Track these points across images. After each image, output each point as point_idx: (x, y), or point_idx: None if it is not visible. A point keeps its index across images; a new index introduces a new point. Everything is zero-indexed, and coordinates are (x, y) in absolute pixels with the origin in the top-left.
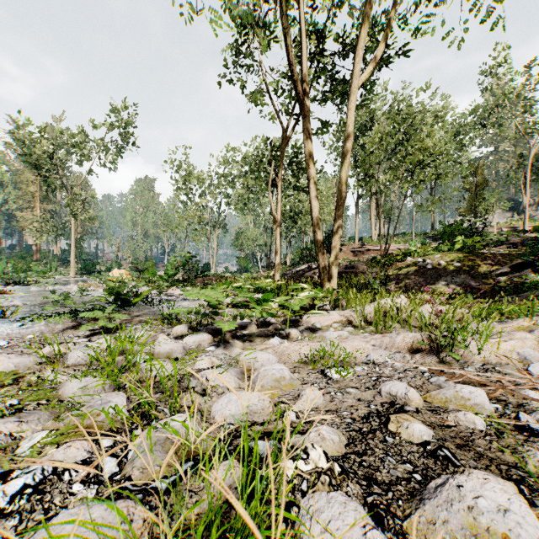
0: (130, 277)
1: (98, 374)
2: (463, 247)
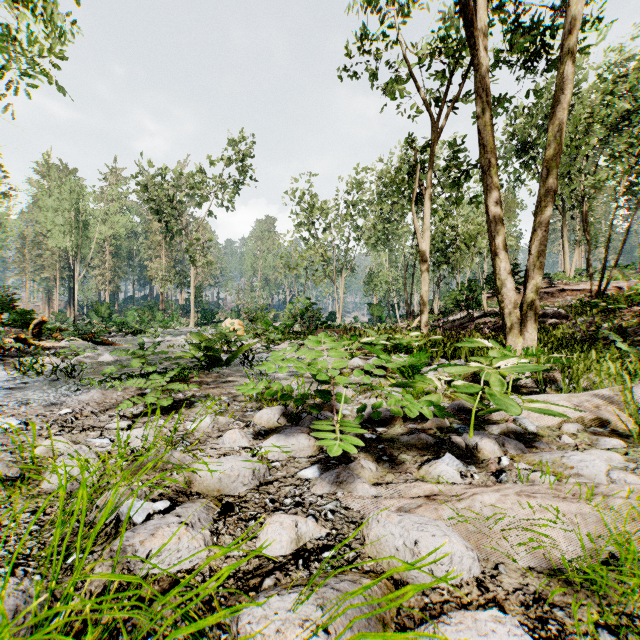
0: (242, 328)
1: None
2: None
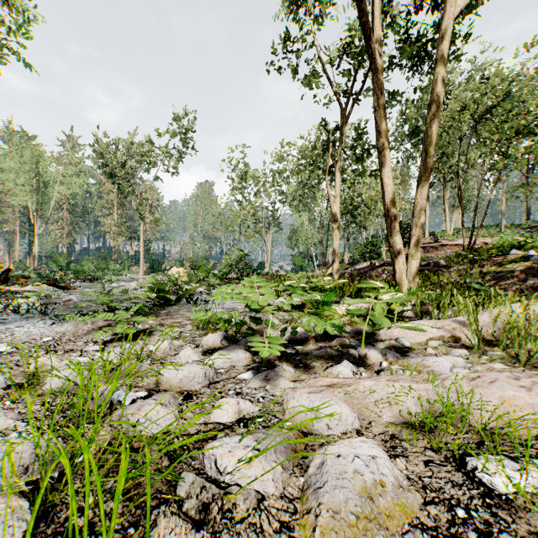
0: (186, 275)
1: None
2: None
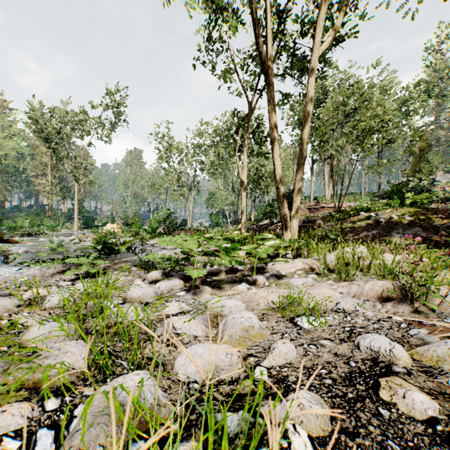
0: (120, 230)
1: (58, 321)
2: (412, 203)
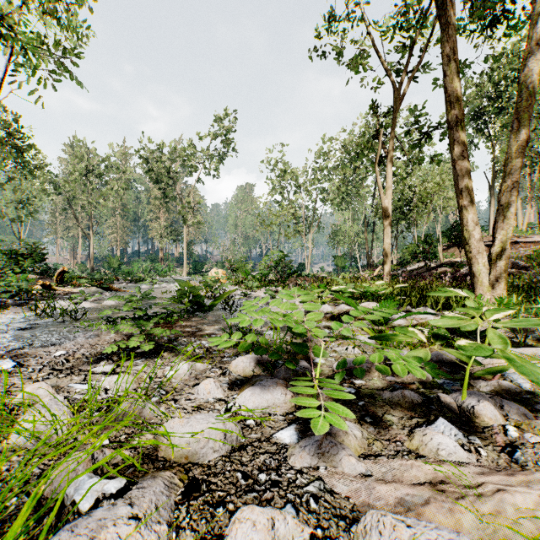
0: (225, 276)
1: None
2: None
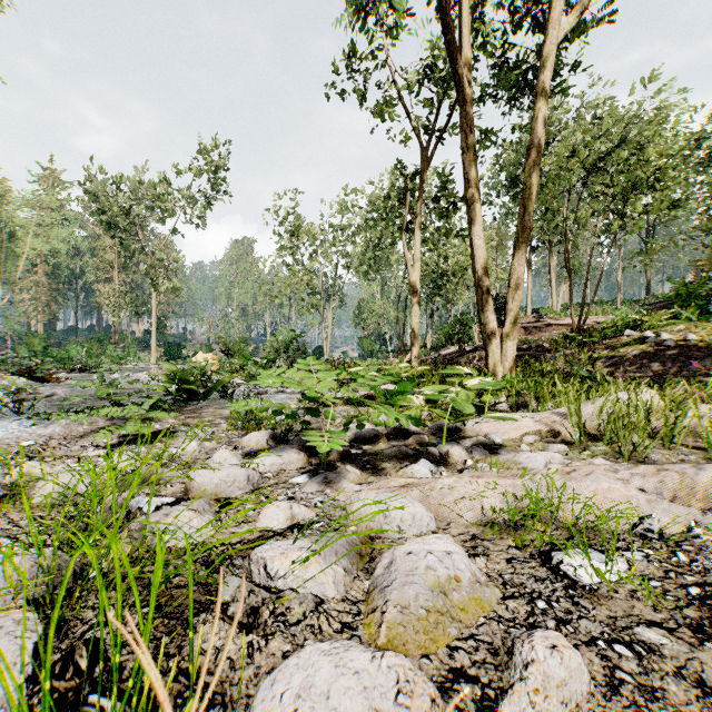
0: (217, 362)
1: None
2: None
